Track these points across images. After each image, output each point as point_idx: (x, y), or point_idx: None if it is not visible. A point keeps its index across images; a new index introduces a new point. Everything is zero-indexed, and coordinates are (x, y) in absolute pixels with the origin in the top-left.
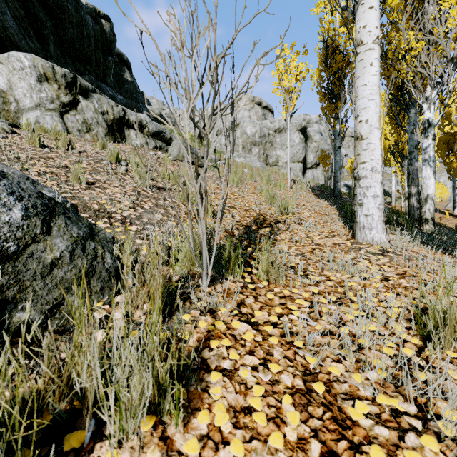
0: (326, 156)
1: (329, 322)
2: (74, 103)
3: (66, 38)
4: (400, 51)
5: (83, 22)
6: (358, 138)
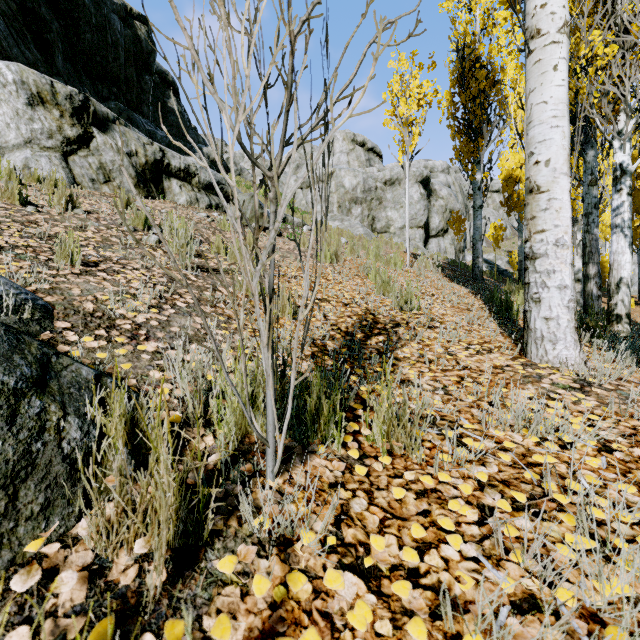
0: (460, 218)
1: (527, 569)
2: (85, 138)
3: (81, 46)
4: (578, 60)
5: (107, 24)
6: (533, 190)
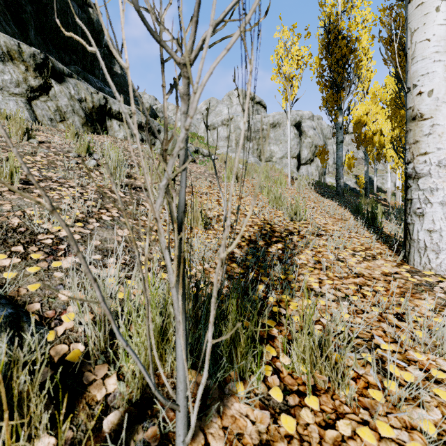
0: (324, 151)
1: None
2: (45, 87)
3: (48, 24)
4: None
5: (68, 9)
6: (416, 118)
